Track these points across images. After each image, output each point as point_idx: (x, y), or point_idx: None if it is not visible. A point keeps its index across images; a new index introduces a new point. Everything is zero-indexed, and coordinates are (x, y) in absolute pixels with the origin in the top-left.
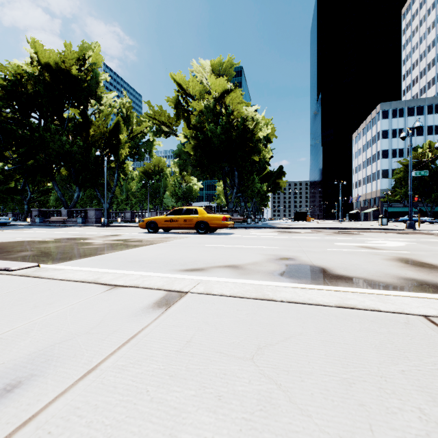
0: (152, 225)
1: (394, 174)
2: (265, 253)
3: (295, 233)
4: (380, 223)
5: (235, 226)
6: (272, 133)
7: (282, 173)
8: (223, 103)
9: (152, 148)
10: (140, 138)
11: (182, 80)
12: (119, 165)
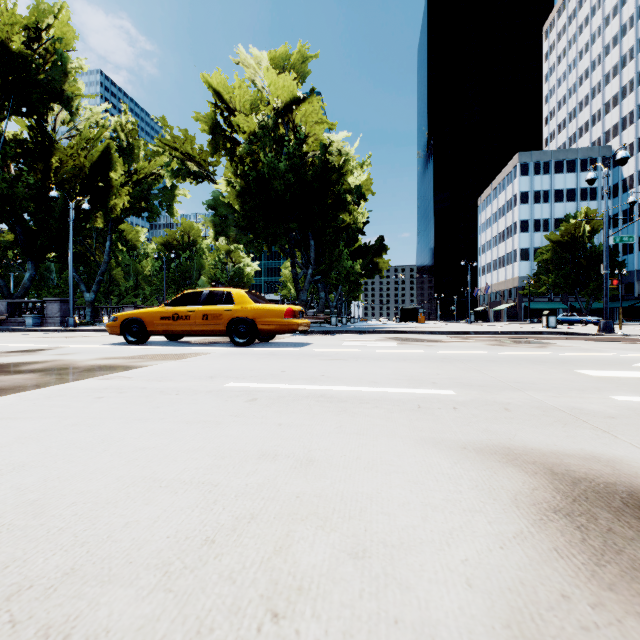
0: (135, 327)
1: (538, 255)
2: (452, 437)
3: (427, 341)
4: (545, 324)
5: (312, 330)
6: (366, 185)
7: (382, 248)
8: (290, 122)
9: (174, 201)
10: (152, 184)
11: (222, 86)
12: (113, 228)
